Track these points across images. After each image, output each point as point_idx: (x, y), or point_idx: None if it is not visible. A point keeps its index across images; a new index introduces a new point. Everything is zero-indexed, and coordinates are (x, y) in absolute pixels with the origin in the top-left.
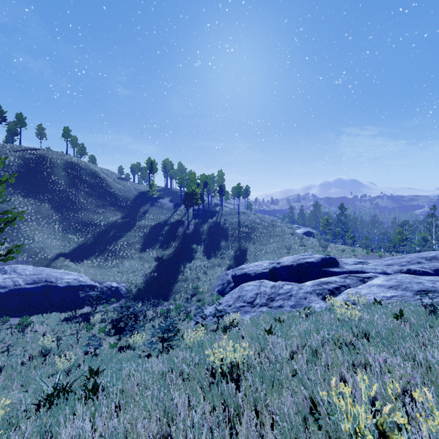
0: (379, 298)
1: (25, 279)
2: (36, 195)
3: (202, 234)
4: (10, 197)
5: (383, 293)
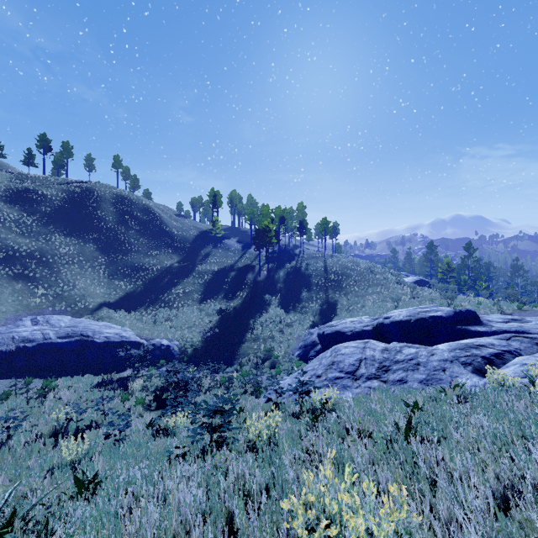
0: None
1: (58, 332)
2: (80, 234)
3: (278, 283)
4: (51, 236)
5: None
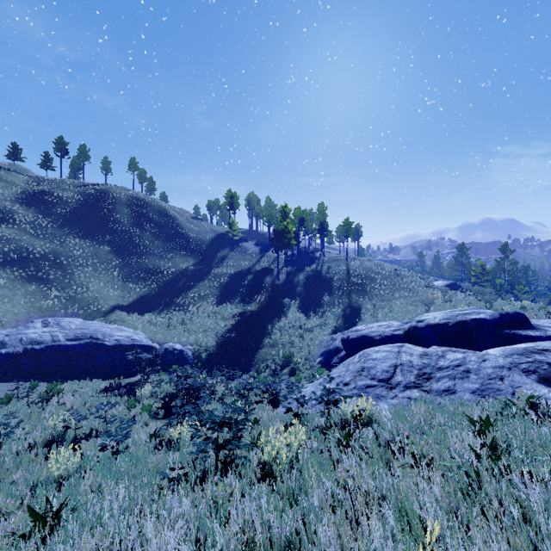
0: None
1: (67, 334)
2: (95, 236)
3: (297, 286)
4: (65, 238)
5: None
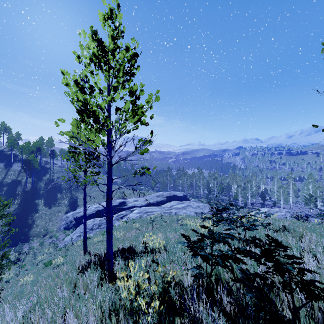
0: (134, 217)
1: None
2: None
3: (40, 190)
4: None
5: (136, 215)
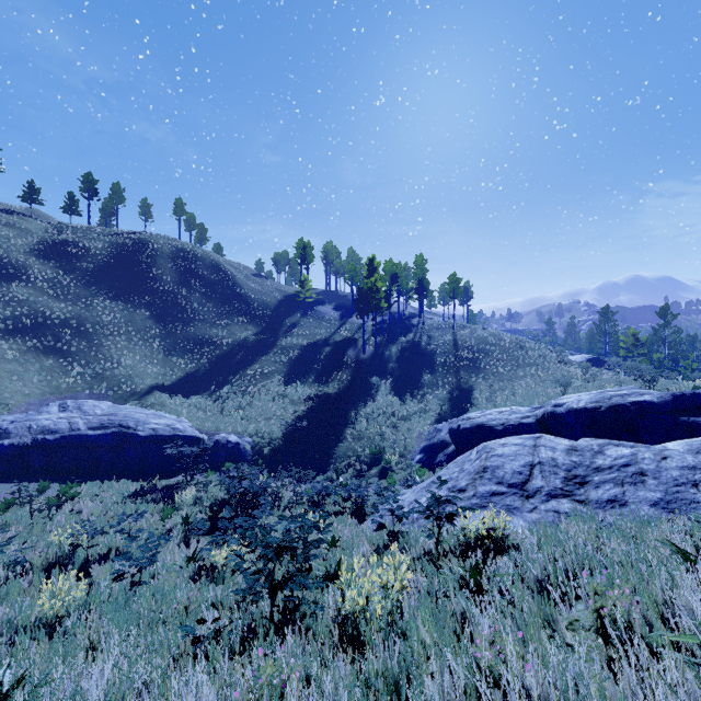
0: None
1: (90, 421)
2: (129, 298)
3: (389, 362)
4: (92, 300)
5: None
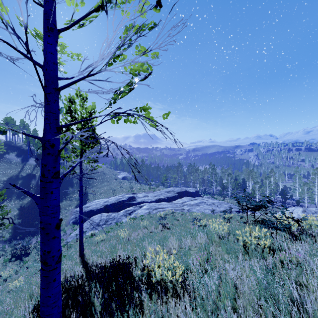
0: (143, 213)
1: None
2: None
3: None
4: None
5: (145, 211)
